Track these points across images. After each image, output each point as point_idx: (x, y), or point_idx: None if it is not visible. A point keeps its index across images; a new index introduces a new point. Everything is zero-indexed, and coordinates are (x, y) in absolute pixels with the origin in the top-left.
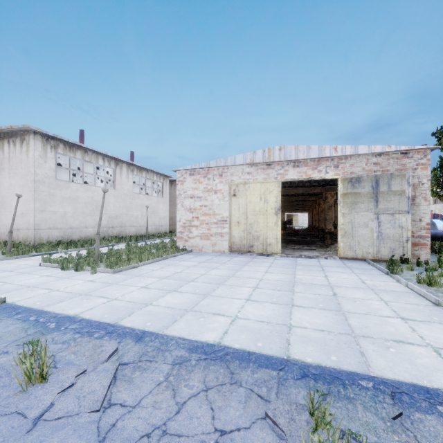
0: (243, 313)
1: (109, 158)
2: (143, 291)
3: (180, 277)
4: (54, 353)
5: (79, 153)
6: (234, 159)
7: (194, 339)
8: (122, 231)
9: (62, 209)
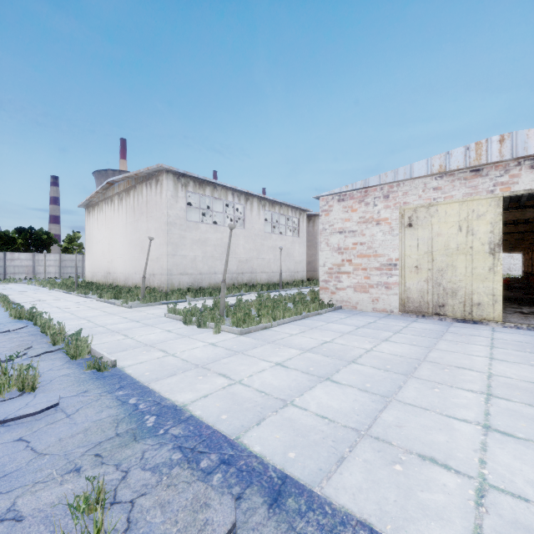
0: (497, 470)
1: (239, 192)
2: (279, 373)
3: (332, 352)
4: (134, 495)
5: (209, 189)
6: (411, 169)
7: None
8: (252, 278)
9: (192, 253)
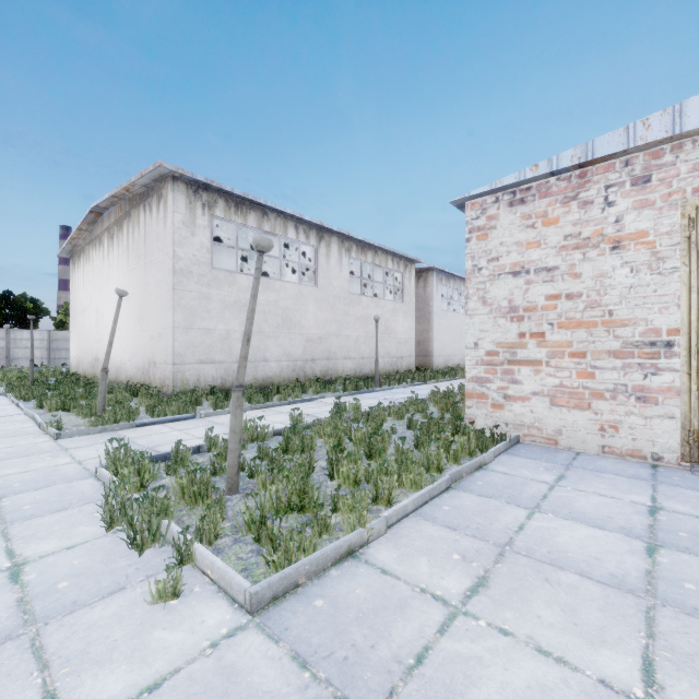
0: None
1: (307, 226)
2: None
3: None
4: None
5: (254, 217)
6: None
7: None
8: (329, 368)
9: (223, 325)
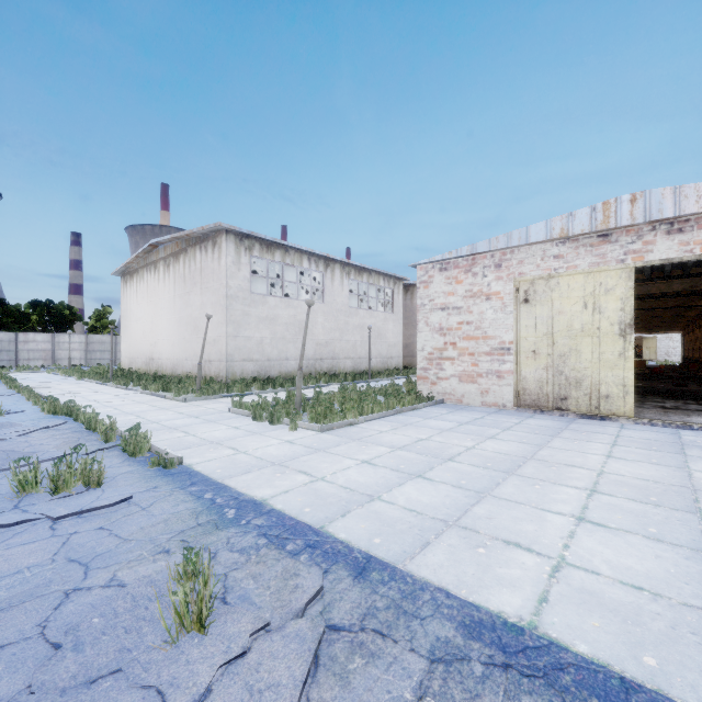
0: (578, 552)
1: (317, 257)
2: (366, 470)
3: (427, 450)
4: (226, 569)
5: (279, 254)
6: (527, 233)
7: (470, 600)
8: (334, 365)
9: (258, 333)
